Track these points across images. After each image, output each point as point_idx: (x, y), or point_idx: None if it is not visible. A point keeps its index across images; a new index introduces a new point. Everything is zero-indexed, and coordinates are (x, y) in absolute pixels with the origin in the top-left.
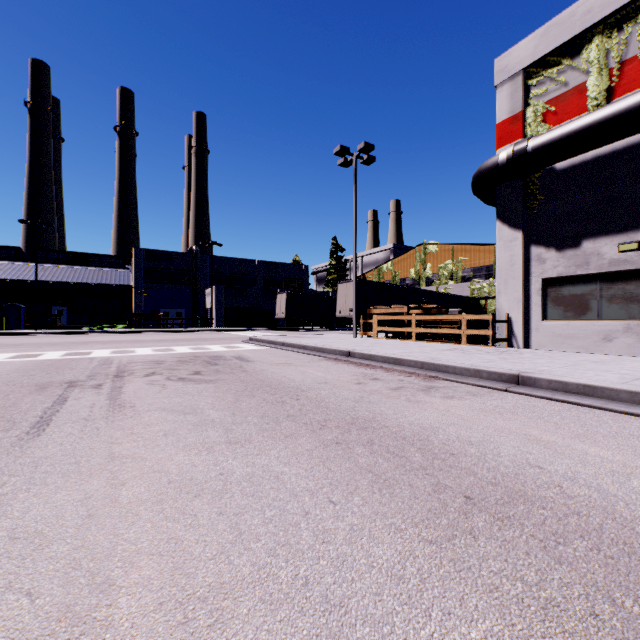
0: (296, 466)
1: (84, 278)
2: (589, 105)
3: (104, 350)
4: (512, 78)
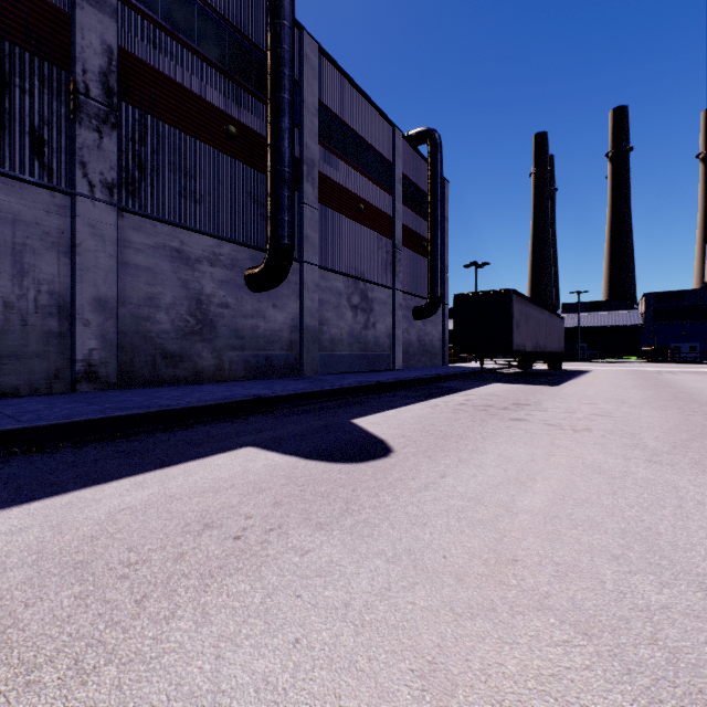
0: None
1: (601, 322)
2: None
3: (647, 368)
4: None
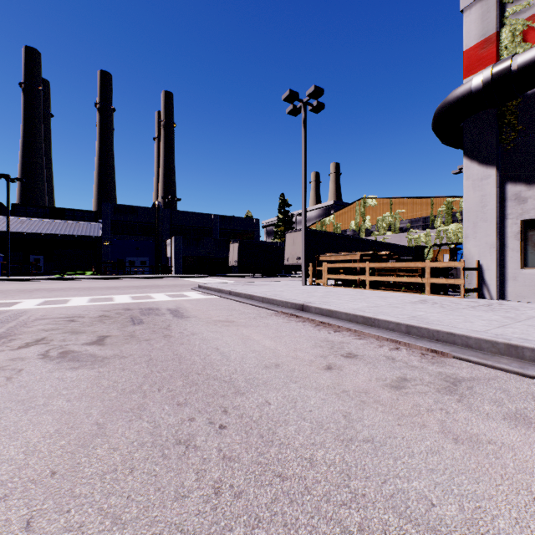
0: None
1: (57, 230)
2: None
3: (37, 300)
4: None
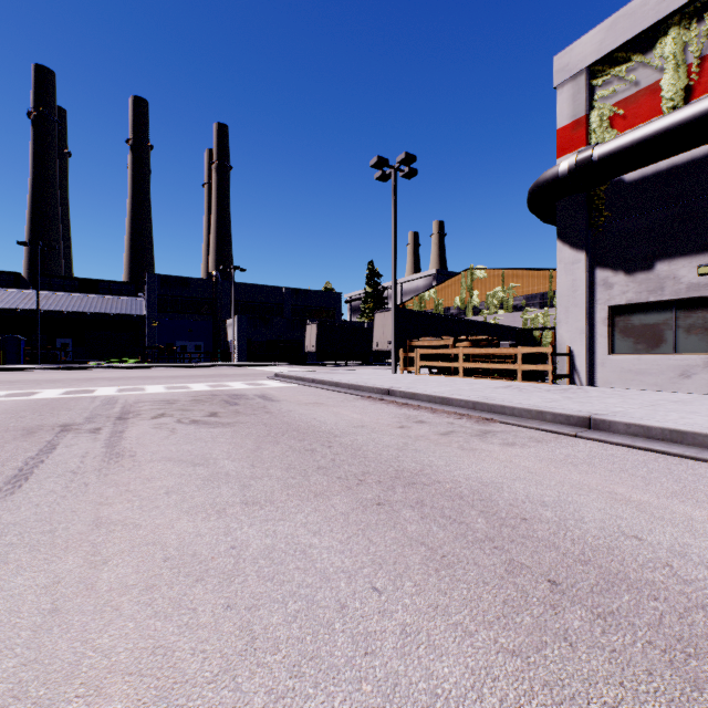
0: (328, 536)
1: (91, 307)
2: (664, 107)
3: (110, 388)
4: (574, 78)
